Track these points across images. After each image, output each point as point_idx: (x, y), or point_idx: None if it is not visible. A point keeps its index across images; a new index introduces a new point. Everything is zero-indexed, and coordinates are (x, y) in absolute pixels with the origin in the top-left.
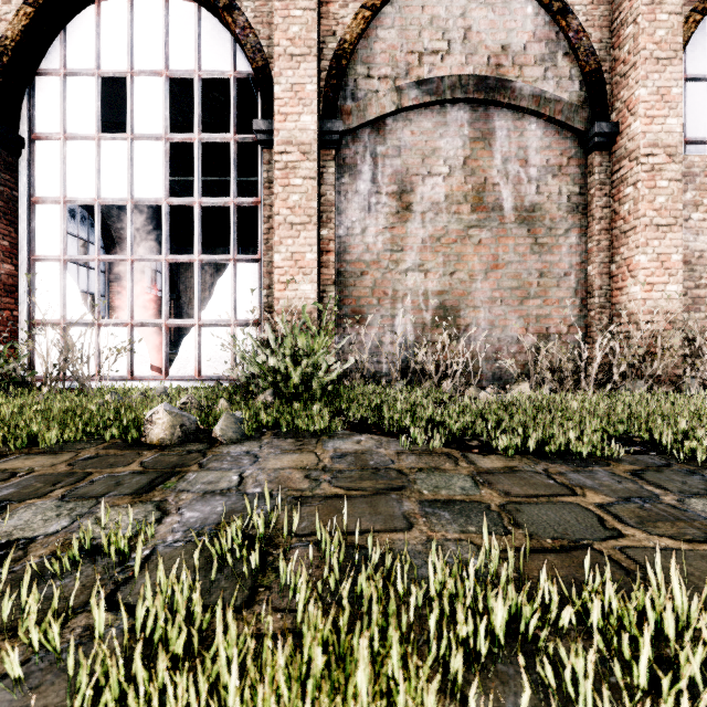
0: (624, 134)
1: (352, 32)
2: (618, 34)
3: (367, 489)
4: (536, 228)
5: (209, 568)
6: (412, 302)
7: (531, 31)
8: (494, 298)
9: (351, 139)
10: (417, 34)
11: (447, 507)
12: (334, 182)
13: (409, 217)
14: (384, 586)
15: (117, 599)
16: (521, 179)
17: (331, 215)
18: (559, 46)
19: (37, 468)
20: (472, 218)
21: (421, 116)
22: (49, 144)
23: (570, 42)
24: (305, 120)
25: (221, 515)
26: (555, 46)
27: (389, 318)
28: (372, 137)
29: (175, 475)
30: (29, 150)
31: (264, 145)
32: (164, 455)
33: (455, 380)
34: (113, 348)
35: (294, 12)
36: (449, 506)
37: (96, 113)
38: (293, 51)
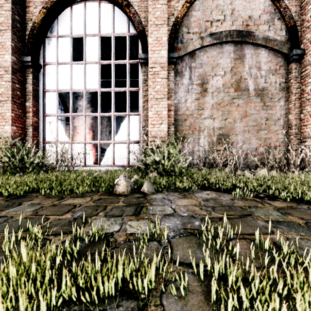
0: (308, 54)
1: (181, 13)
2: (304, 8)
3: (234, 215)
4: (264, 98)
5: (201, 248)
6: (207, 132)
7: (262, 9)
8: (245, 130)
9: (180, 61)
10: (210, 13)
11: (280, 224)
12: (173, 80)
13: (206, 94)
14: (289, 258)
15: (175, 260)
16: (257, 76)
17: (172, 94)
18: (275, 15)
19: (82, 203)
20: (234, 94)
21: (211, 49)
22: (51, 66)
23: (281, 13)
24: (162, 53)
25: (181, 225)
26: (273, 15)
27: (197, 139)
28: (189, 59)
29: (143, 207)
30: (43, 70)
31: (142, 64)
32: (129, 199)
33: (231, 167)
34: (77, 153)
35: (157, 6)
36: (280, 223)
37: (70, 53)
38: (157, 23)
